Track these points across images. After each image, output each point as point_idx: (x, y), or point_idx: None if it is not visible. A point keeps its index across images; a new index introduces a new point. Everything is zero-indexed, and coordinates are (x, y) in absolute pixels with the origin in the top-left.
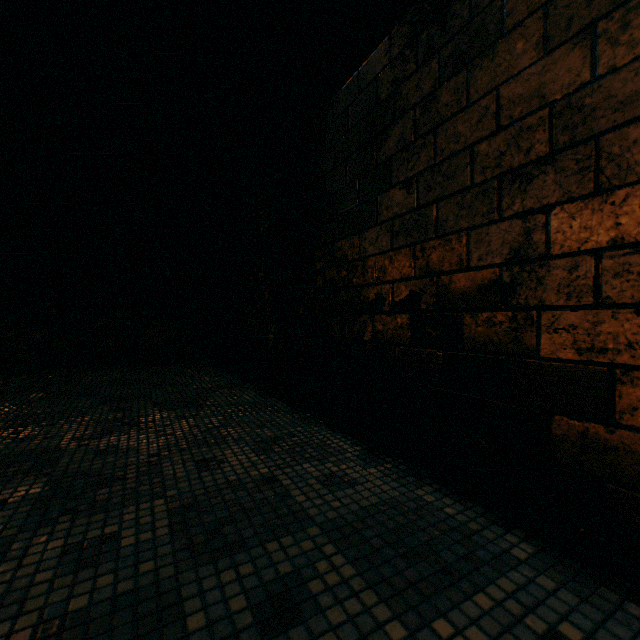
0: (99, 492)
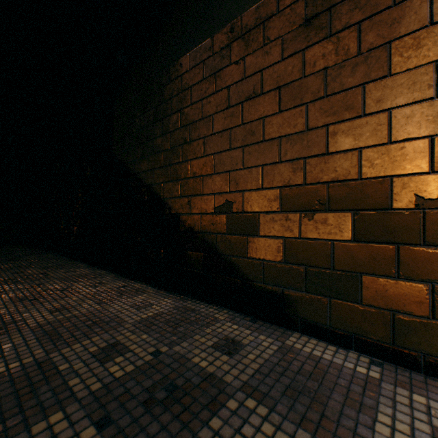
0: None
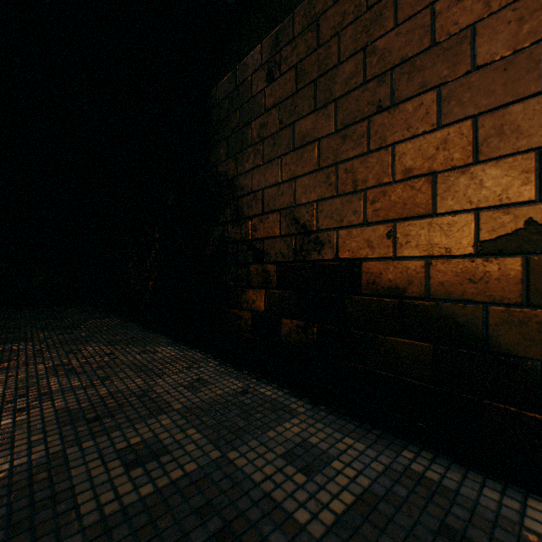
0: (2, 365)
